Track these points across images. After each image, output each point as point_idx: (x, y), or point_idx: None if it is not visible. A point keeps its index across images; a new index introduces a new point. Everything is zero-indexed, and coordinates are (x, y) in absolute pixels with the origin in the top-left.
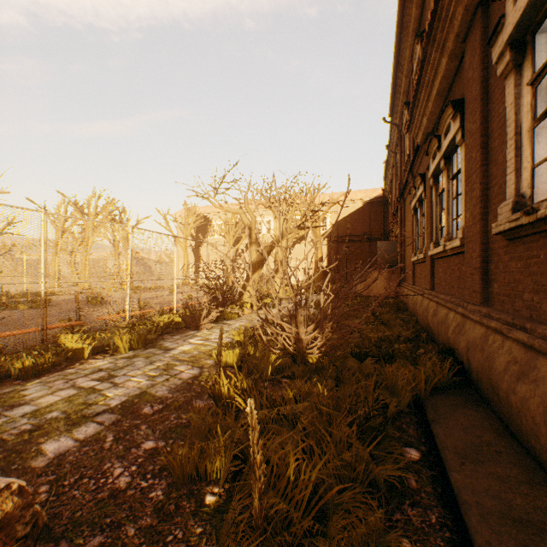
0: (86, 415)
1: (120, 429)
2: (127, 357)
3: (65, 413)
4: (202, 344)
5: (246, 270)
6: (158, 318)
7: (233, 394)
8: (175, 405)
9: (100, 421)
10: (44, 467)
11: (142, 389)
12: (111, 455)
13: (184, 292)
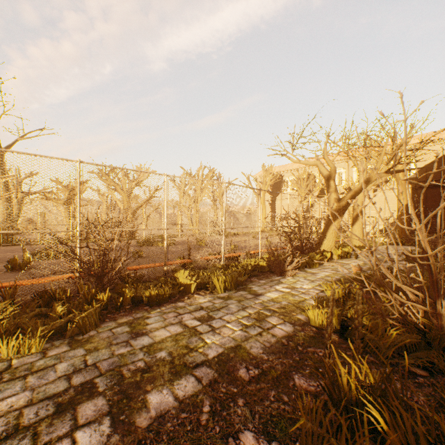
0: (187, 364)
1: (216, 396)
2: (222, 298)
3: (170, 355)
4: (288, 292)
5: (323, 219)
6: (246, 261)
7: (355, 391)
8: (272, 375)
9: (198, 377)
10: (145, 430)
11: (236, 341)
12: (206, 441)
13: (263, 238)
